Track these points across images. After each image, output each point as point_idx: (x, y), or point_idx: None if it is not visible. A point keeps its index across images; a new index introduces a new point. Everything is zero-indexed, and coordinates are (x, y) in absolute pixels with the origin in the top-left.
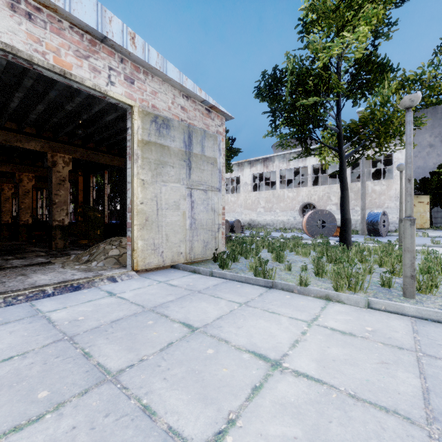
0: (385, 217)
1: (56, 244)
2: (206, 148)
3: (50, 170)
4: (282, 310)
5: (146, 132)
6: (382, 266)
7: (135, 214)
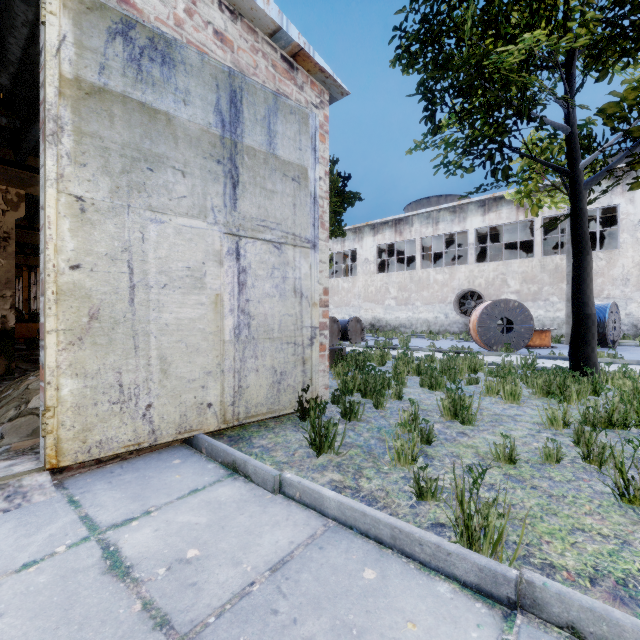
0: (615, 314)
1: None
2: (279, 138)
3: None
4: None
5: (93, 61)
6: None
7: (50, 299)
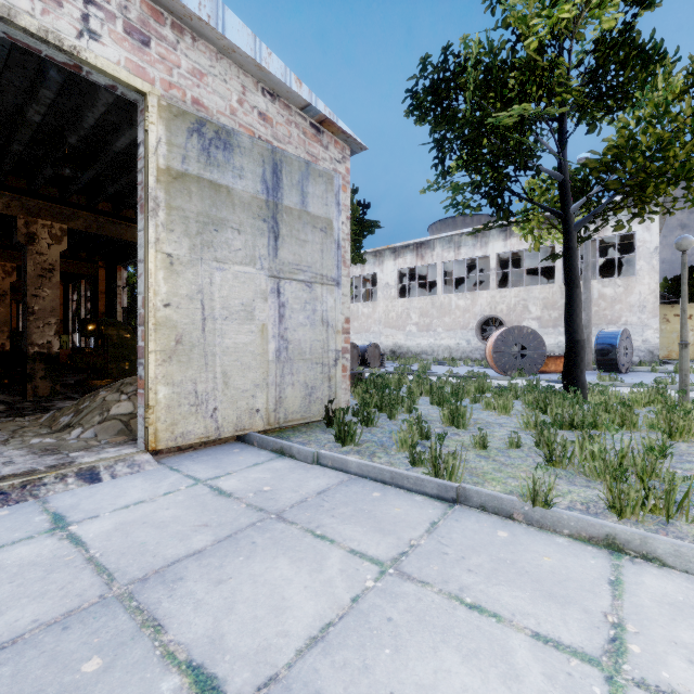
0: (627, 340)
1: (36, 389)
2: (310, 197)
3: (24, 250)
4: (501, 596)
5: (178, 154)
6: (673, 437)
7: (151, 328)
